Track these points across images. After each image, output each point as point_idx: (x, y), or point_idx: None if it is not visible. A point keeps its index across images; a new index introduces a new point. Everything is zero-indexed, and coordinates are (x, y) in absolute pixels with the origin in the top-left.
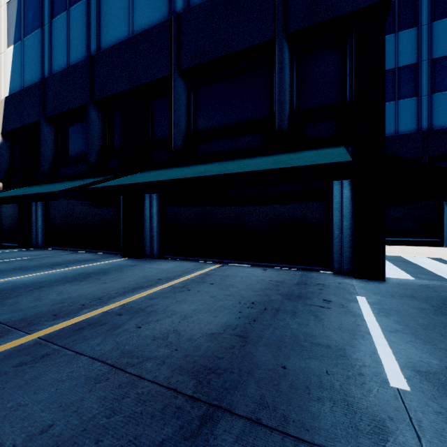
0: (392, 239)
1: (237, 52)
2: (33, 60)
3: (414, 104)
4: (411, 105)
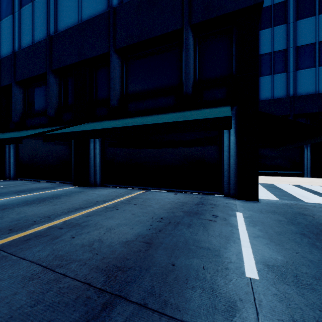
0: (269, 172)
1: (156, 36)
2: (6, 38)
3: (284, 77)
4: (282, 78)
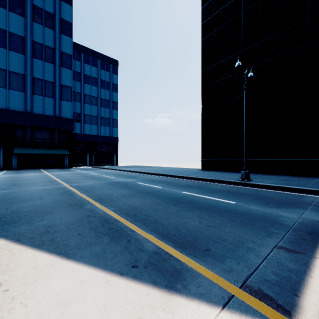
0: (74, 165)
1: (47, 127)
2: None
3: (80, 125)
4: (79, 125)
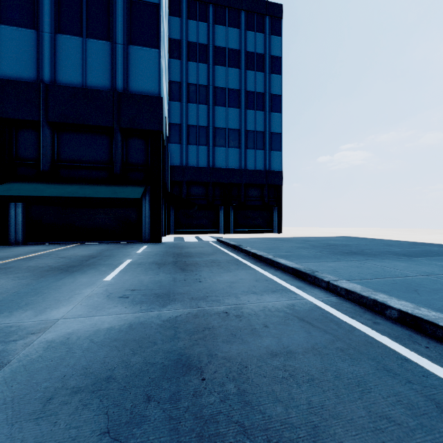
0: (196, 230)
1: (92, 125)
2: None
3: (206, 150)
4: (205, 151)
